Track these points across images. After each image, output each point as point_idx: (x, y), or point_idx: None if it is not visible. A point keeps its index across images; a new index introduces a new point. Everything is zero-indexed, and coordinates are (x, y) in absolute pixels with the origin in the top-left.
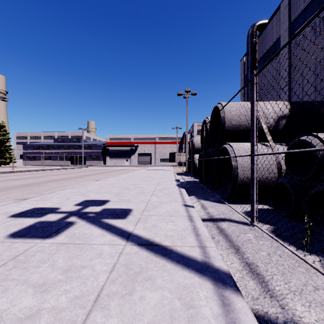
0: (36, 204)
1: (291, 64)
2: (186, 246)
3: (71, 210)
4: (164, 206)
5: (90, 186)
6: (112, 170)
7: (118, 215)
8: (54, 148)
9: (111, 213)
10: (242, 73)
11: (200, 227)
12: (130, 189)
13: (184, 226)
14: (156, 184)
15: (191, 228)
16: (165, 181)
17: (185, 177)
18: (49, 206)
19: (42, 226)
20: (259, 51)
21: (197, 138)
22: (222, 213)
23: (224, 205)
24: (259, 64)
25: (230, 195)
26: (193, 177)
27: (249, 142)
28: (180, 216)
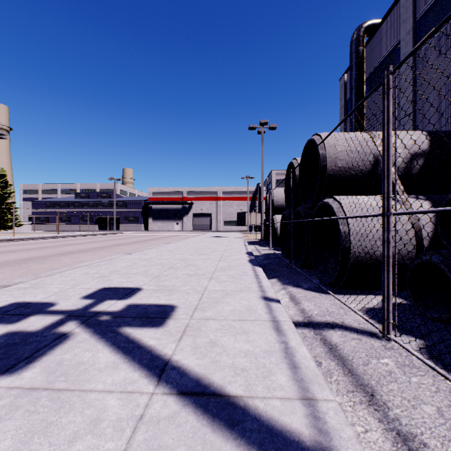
0: (20, 295)
1: (417, 82)
2: (274, 397)
3: (73, 309)
4: (230, 299)
5: (117, 263)
6: (156, 237)
7: (151, 318)
8: (76, 206)
9: (139, 315)
10: (342, 97)
11: (296, 347)
12: (177, 267)
13: (267, 343)
14: (218, 259)
15: (280, 349)
16: (231, 255)
17: (261, 249)
18: (39, 300)
19: (9, 342)
20: (368, 65)
21: (277, 192)
22: (327, 312)
23: (327, 296)
24: (368, 84)
25: (336, 279)
26: (272, 249)
27: (364, 195)
28: (259, 321)
